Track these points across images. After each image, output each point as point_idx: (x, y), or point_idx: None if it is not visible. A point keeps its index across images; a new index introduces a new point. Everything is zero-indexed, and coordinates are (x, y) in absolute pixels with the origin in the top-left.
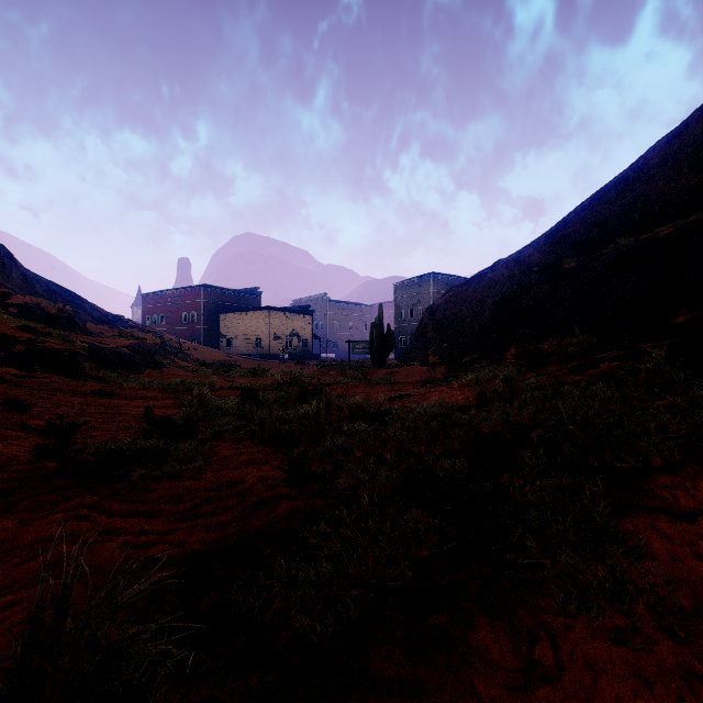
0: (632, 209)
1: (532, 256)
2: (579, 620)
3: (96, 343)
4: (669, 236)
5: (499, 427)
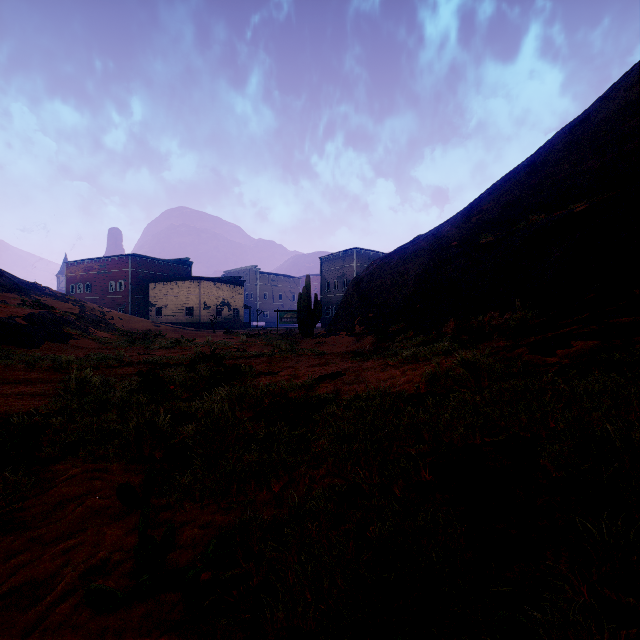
0: (540, 189)
1: (450, 232)
2: None
3: None
4: (587, 211)
5: (478, 439)
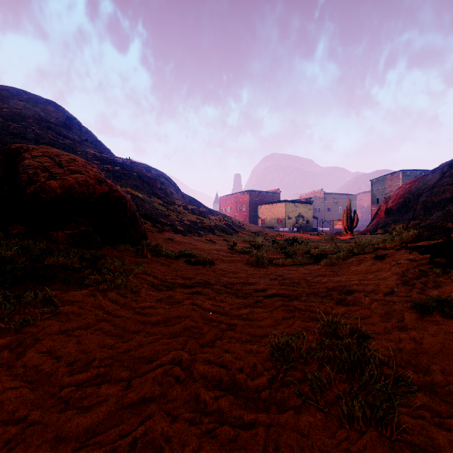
0: None
1: None
2: (323, 265)
3: (216, 223)
4: None
5: (348, 249)
